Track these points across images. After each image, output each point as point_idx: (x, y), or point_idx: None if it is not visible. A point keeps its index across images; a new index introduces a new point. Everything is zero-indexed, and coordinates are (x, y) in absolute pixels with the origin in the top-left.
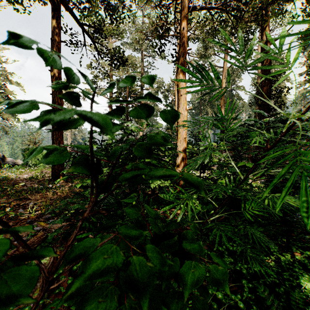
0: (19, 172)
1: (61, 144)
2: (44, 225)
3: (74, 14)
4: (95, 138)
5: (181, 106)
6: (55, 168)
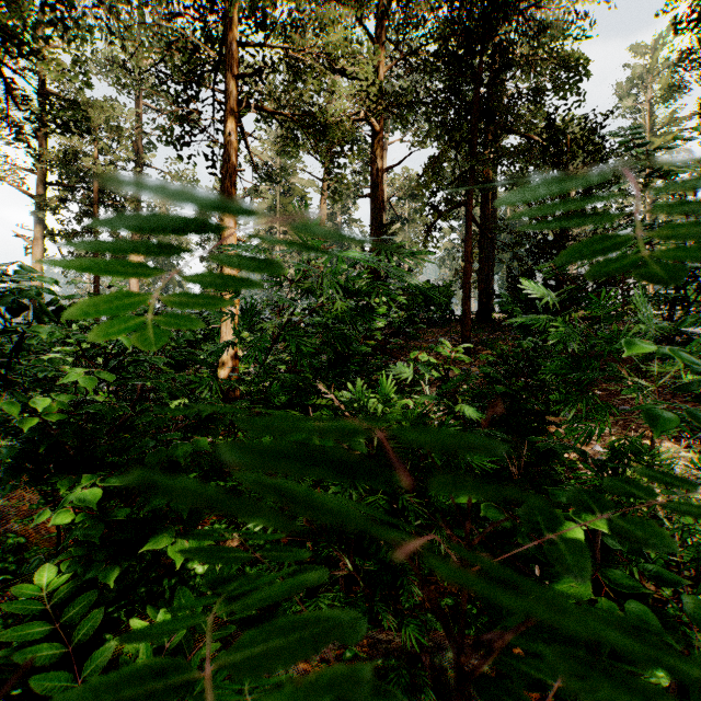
0: None
1: None
2: None
3: None
4: None
5: None
6: None
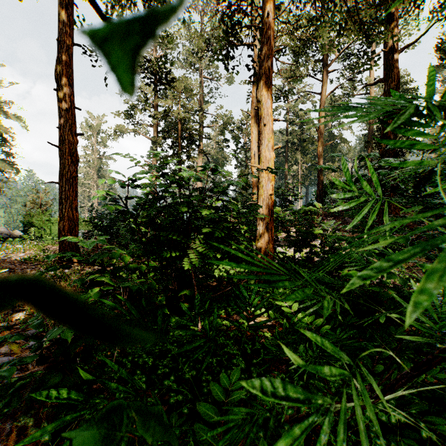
0: (12, 250)
1: (73, 206)
2: (20, 352)
3: (95, 4)
4: (111, 192)
5: (264, 143)
6: (65, 243)
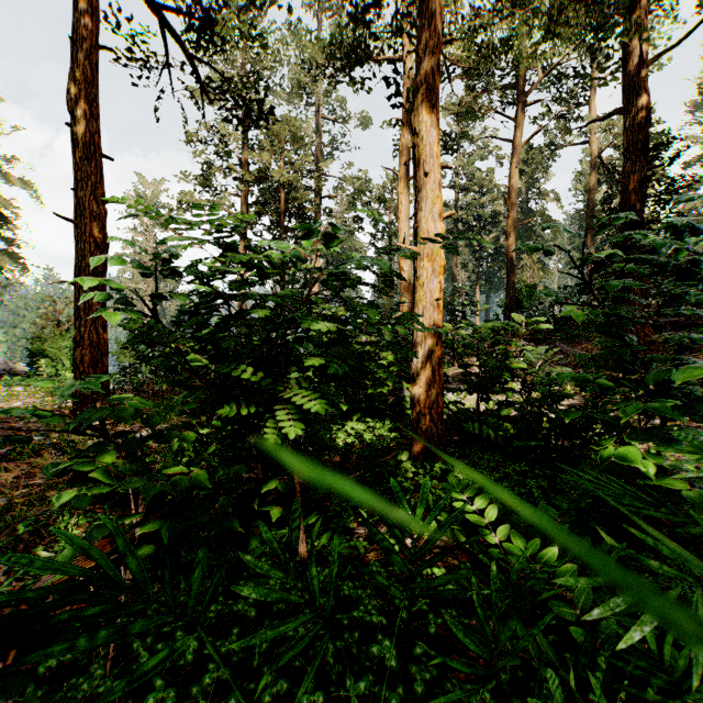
0: (5, 395)
1: (100, 322)
2: None
3: None
4: (115, 284)
5: (426, 207)
6: None
